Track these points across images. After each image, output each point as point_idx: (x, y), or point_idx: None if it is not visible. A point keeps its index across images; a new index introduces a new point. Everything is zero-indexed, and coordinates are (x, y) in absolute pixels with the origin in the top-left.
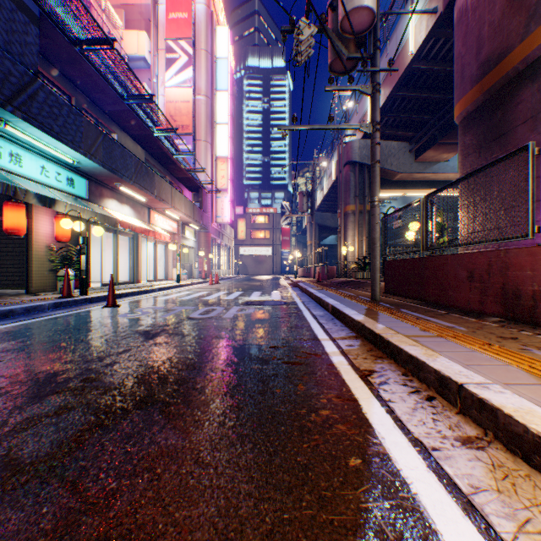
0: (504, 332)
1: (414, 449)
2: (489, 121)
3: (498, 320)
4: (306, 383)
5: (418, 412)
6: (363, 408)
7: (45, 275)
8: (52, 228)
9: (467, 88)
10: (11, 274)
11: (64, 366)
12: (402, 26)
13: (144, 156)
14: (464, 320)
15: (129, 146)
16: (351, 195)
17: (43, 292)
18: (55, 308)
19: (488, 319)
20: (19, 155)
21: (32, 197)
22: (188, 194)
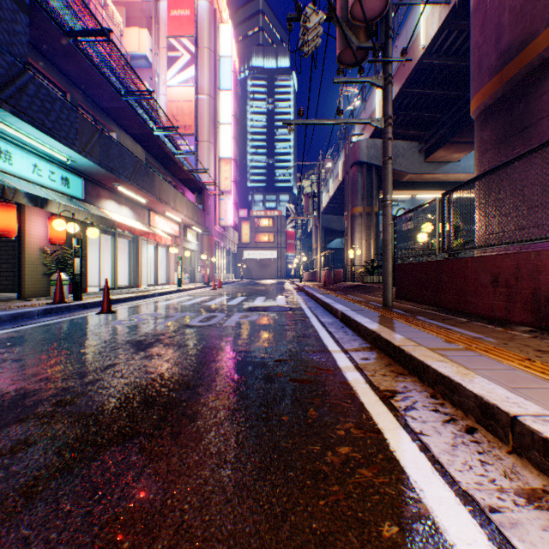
0: (540, 344)
1: (465, 509)
2: (510, 114)
3: (528, 330)
4: (318, 408)
5: (459, 450)
6: (391, 444)
7: (38, 279)
8: (46, 230)
9: (485, 80)
10: (4, 278)
11: (38, 385)
12: (413, 19)
13: (145, 156)
14: (490, 330)
15: (128, 145)
16: (358, 197)
17: (35, 298)
18: (45, 315)
19: (516, 329)
20: (9, 152)
21: (22, 196)
22: (190, 196)
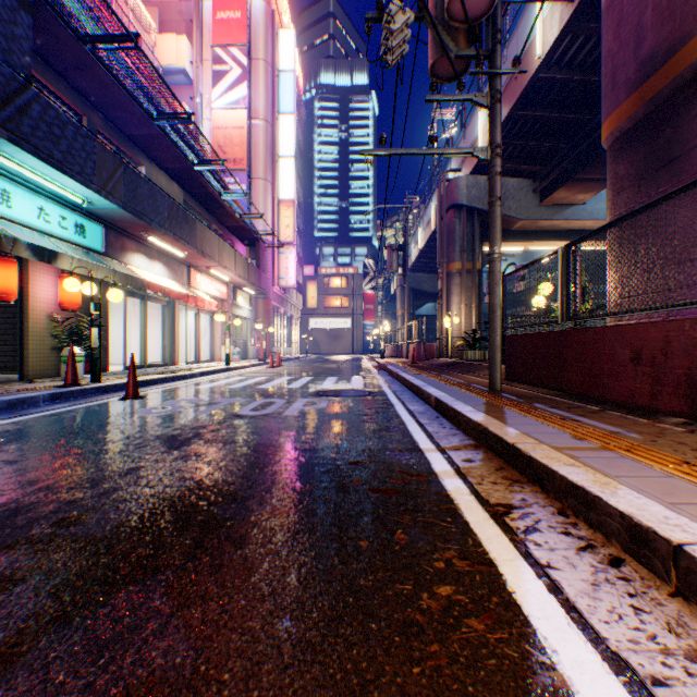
0: None
1: (618, 680)
2: (654, 141)
3: (682, 422)
4: (408, 529)
5: (602, 591)
6: (508, 582)
7: (45, 355)
8: (56, 292)
9: (620, 97)
10: (2, 353)
11: (35, 496)
12: (526, 22)
13: (183, 198)
14: (631, 422)
15: (162, 184)
16: (456, 249)
17: (42, 379)
18: (53, 401)
19: (666, 420)
20: (7, 191)
21: (24, 248)
22: (241, 249)
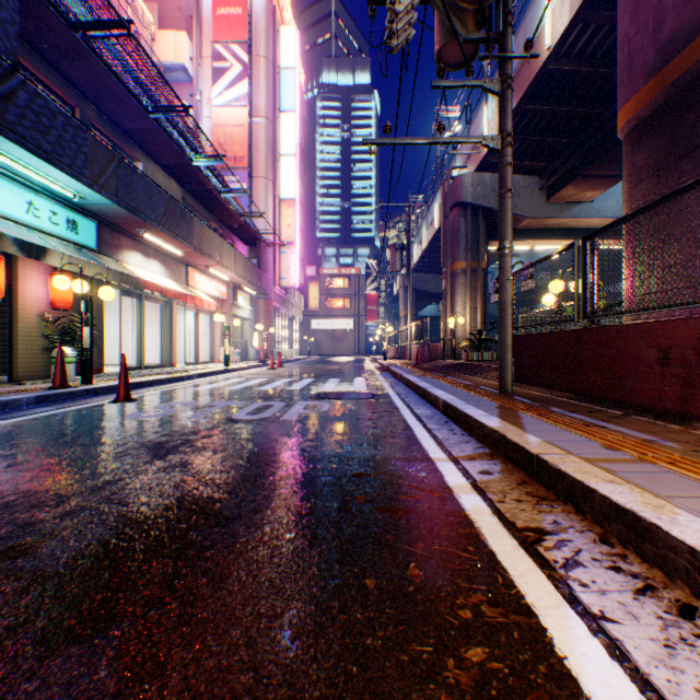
0: None
1: None
2: (675, 128)
3: None
4: (423, 562)
5: (682, 657)
6: (556, 641)
7: (36, 355)
8: (47, 290)
9: (638, 83)
10: None
11: None
12: (534, 12)
13: (181, 195)
14: (663, 428)
15: (159, 180)
16: (460, 248)
17: (31, 380)
18: (38, 405)
19: None
20: None
21: (9, 243)
22: (241, 248)
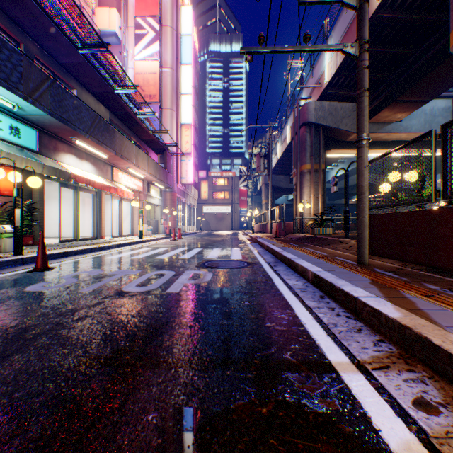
0: None
1: None
2: None
3: None
4: None
5: None
6: None
7: None
8: None
9: None
10: None
11: None
12: None
13: (108, 116)
14: None
15: (91, 104)
16: (307, 155)
17: None
18: None
19: None
20: None
21: None
22: (153, 156)
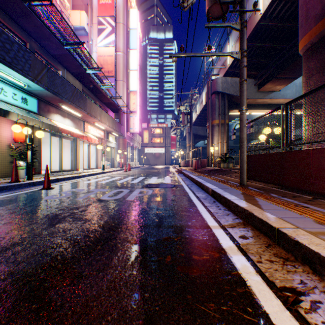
0: None
1: None
2: None
3: None
4: None
5: None
6: None
7: (6, 165)
8: (12, 133)
9: (311, 25)
10: None
11: None
12: None
13: (81, 87)
14: None
15: (70, 80)
16: (216, 113)
17: (2, 178)
18: (1, 191)
19: None
20: None
21: None
22: (111, 114)
